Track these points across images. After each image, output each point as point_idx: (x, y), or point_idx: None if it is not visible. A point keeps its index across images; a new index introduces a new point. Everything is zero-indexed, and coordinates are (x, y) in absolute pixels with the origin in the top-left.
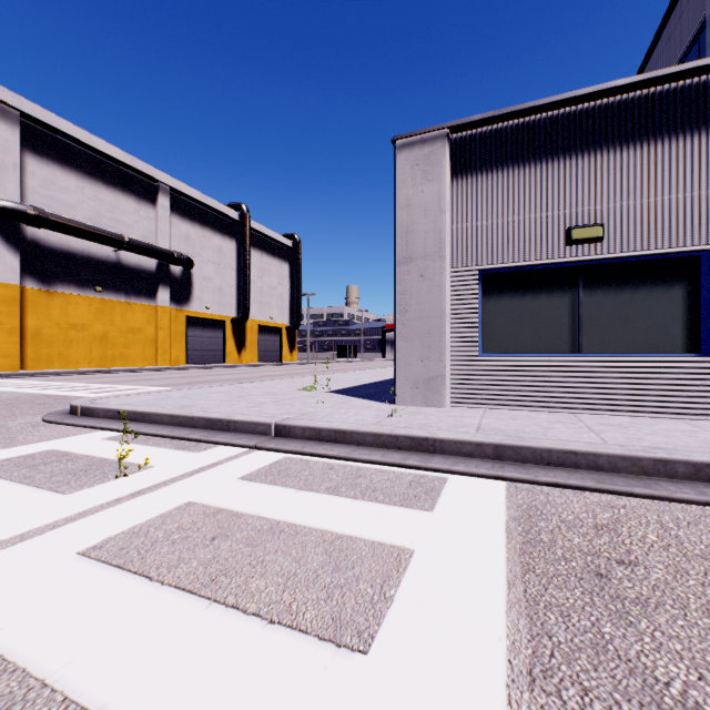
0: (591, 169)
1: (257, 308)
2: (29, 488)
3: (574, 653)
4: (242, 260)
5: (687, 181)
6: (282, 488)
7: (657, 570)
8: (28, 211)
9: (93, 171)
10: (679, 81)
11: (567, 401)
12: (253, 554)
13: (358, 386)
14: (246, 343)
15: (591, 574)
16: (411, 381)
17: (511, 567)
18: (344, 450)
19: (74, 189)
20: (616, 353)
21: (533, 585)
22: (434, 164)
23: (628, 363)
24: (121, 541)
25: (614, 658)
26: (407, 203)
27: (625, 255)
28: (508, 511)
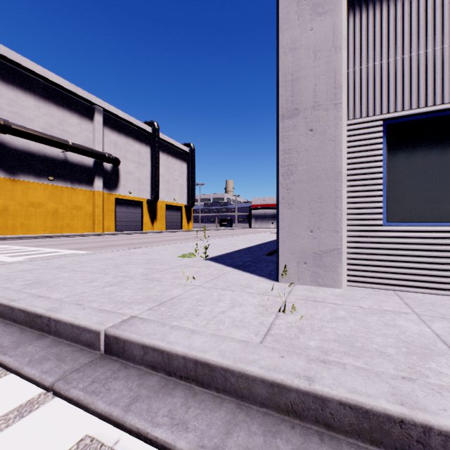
0: None
1: (165, 193)
2: None
3: None
4: (154, 160)
5: None
6: None
7: None
8: None
9: (47, 95)
10: None
11: None
12: None
13: (234, 252)
14: (157, 216)
15: None
16: (297, 254)
17: None
18: (208, 429)
19: (33, 107)
20: None
21: None
22: None
23: None
24: None
25: None
26: (293, 46)
27: None
28: None
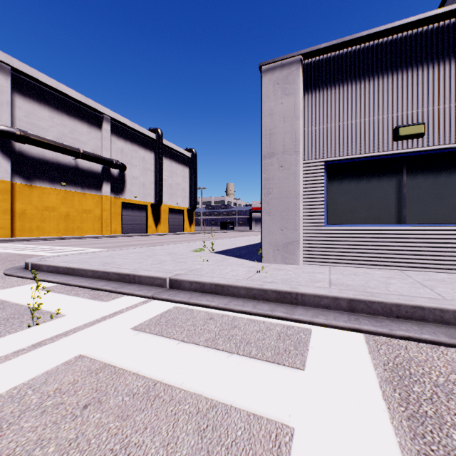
0: (414, 81)
1: (168, 197)
2: None
3: None
4: (158, 165)
5: None
6: (166, 340)
7: None
8: (16, 132)
9: (60, 106)
10: None
11: (394, 260)
12: (120, 432)
13: (234, 248)
14: (161, 220)
15: None
16: (273, 245)
17: None
18: (222, 301)
19: (47, 118)
20: (434, 223)
21: None
22: (290, 82)
23: (444, 231)
24: None
25: None
26: (270, 112)
27: (441, 147)
28: (377, 371)
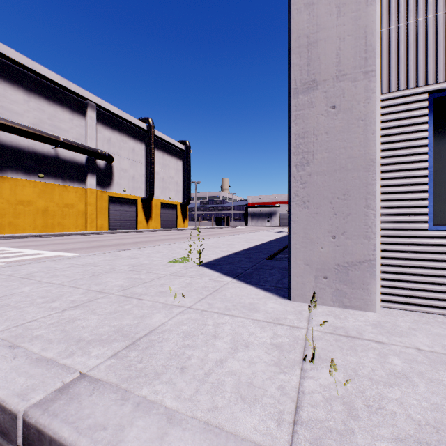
0: None
1: (160, 191)
2: None
3: None
4: (149, 157)
5: None
6: None
7: None
8: None
9: (37, 89)
10: None
11: None
12: None
13: (232, 255)
14: (152, 215)
15: None
16: (314, 266)
17: None
18: None
19: (22, 101)
20: None
21: None
22: None
23: None
24: None
25: None
26: (309, 0)
27: None
28: None
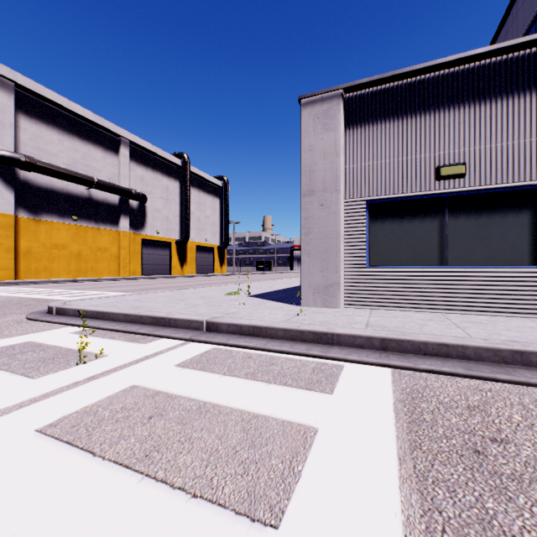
0: (456, 120)
1: (196, 233)
2: (5, 373)
3: (463, 529)
4: (184, 196)
5: (532, 129)
6: (209, 374)
7: (526, 448)
8: (21, 158)
9: (71, 128)
10: (526, 49)
11: (436, 303)
12: (182, 431)
13: (272, 292)
14: (187, 259)
15: (470, 451)
16: (313, 287)
17: (401, 444)
18: (260, 343)
19: (56, 142)
20: (475, 265)
21: (420, 461)
22: (331, 117)
23: (485, 273)
24: (73, 420)
25: (499, 534)
26: (310, 148)
27: (482, 188)
28: (395, 394)
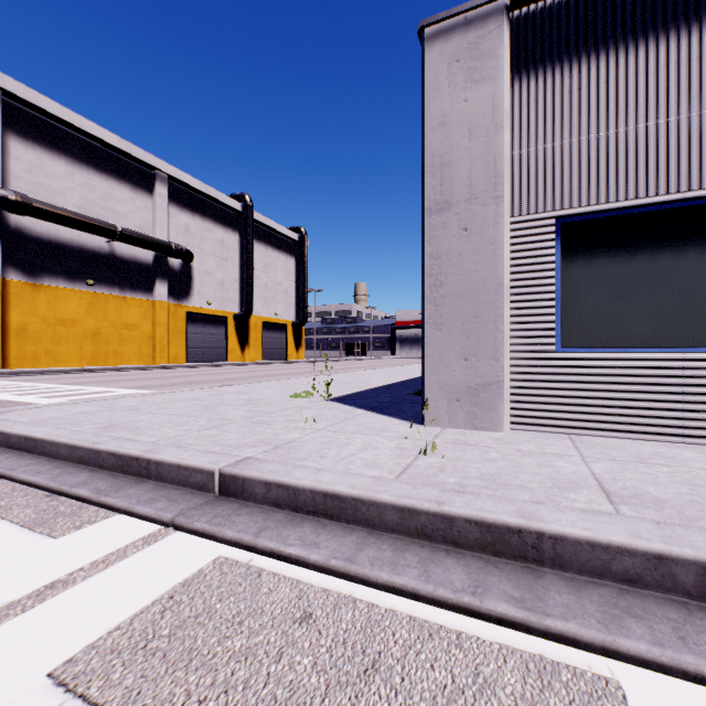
0: None
1: (262, 304)
2: None
3: None
4: (245, 253)
5: None
6: None
7: None
8: (9, 196)
9: (84, 156)
10: None
11: None
12: None
13: (368, 391)
14: (250, 340)
15: None
16: (447, 389)
17: None
18: (339, 547)
19: (63, 175)
20: None
21: None
22: (485, 56)
23: None
24: None
25: None
26: (442, 120)
27: None
28: None
